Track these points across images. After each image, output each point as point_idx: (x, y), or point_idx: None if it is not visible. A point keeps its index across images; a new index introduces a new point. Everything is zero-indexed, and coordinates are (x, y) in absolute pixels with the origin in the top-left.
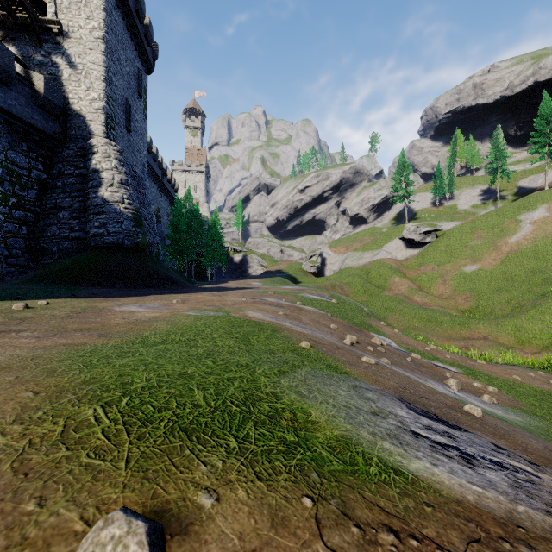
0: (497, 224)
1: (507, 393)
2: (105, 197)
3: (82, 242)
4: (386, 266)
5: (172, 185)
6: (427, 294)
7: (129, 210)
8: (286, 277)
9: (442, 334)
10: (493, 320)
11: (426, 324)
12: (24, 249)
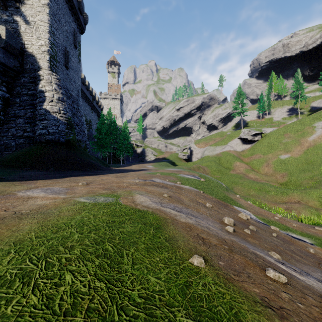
0: (300, 129)
1: None
2: (47, 108)
3: (31, 139)
4: (231, 155)
5: (99, 105)
6: (257, 173)
7: (64, 118)
8: (169, 162)
9: (270, 199)
10: (303, 190)
11: (259, 193)
12: None
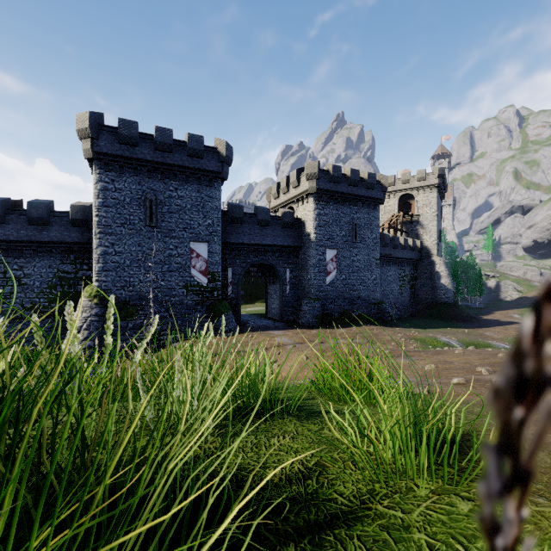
0: None
1: None
2: (443, 283)
3: (433, 300)
4: None
5: None
6: None
7: (452, 287)
8: None
9: None
10: None
11: None
12: (413, 302)
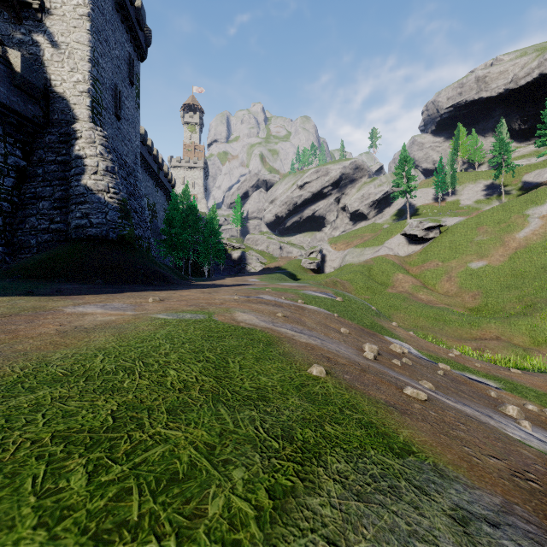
0: (503, 219)
1: None
2: (88, 185)
3: (63, 235)
4: (389, 262)
5: (168, 179)
6: (432, 291)
7: (115, 200)
8: (285, 274)
9: (452, 334)
10: (505, 319)
11: (434, 323)
12: None
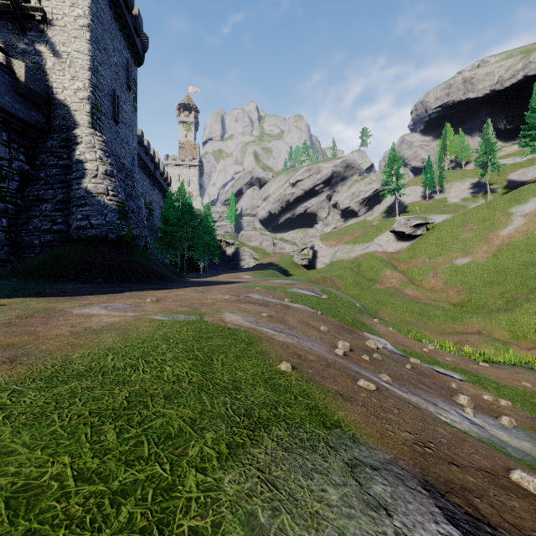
0: (488, 217)
1: (522, 408)
2: (89, 188)
3: (65, 235)
4: (377, 258)
5: (164, 178)
6: (418, 287)
7: (114, 202)
8: (278, 269)
9: (435, 328)
10: (487, 314)
11: (418, 318)
12: (4, 242)
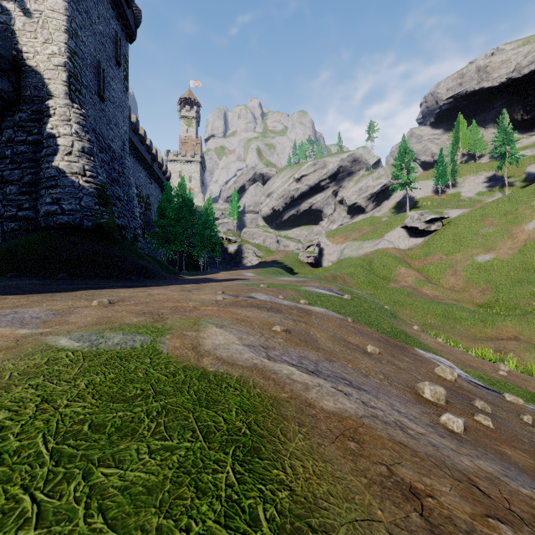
0: (510, 211)
1: None
2: (60, 167)
3: (32, 223)
4: (390, 255)
5: (163, 171)
6: (437, 286)
7: (92, 185)
8: (282, 267)
9: (465, 333)
10: (521, 316)
11: (443, 321)
12: None
